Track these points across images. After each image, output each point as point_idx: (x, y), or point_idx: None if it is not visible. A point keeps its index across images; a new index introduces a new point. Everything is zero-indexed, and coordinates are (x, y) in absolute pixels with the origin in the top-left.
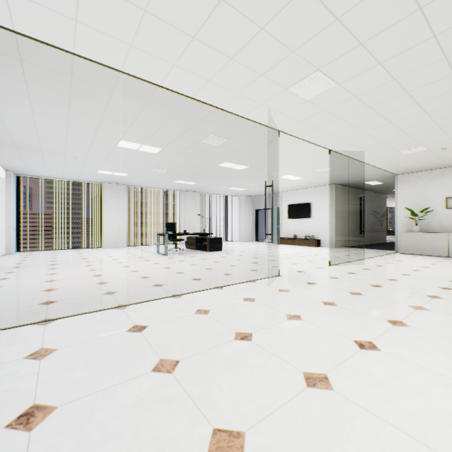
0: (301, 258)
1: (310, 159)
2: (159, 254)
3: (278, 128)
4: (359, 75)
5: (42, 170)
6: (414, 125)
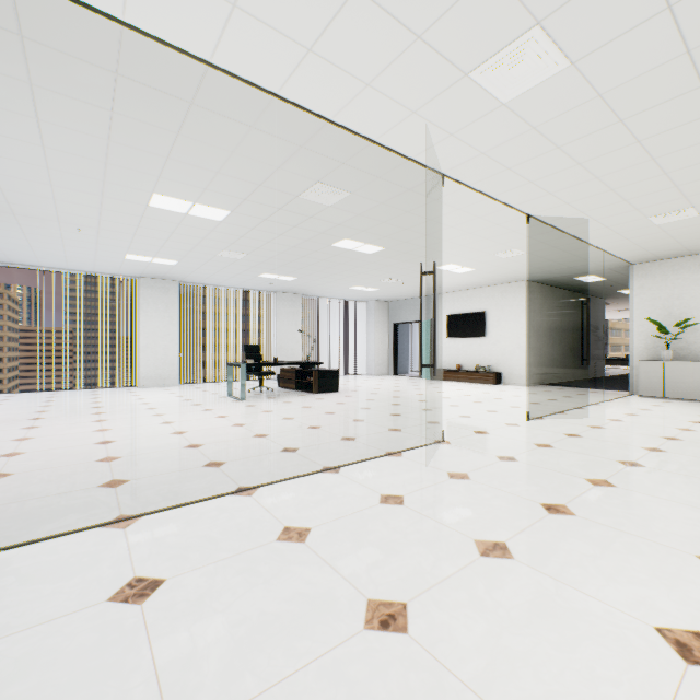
0: (475, 406)
1: (491, 235)
2: (232, 398)
3: (442, 168)
4: (619, 38)
5: (28, 253)
6: (693, 164)
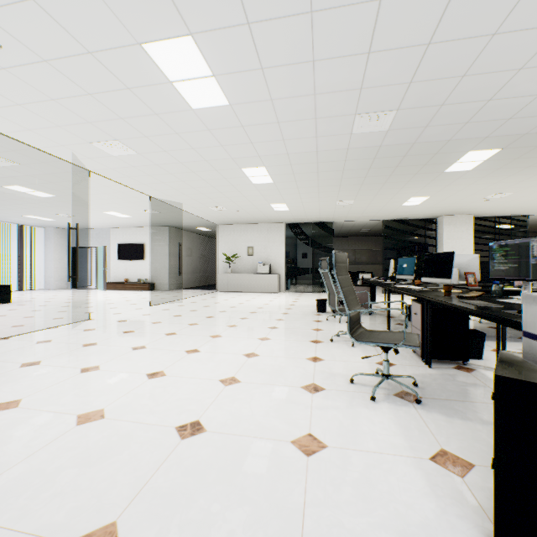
0: (125, 302)
1: (134, 201)
2: None
3: (89, 168)
4: (153, 153)
5: None
6: (210, 192)
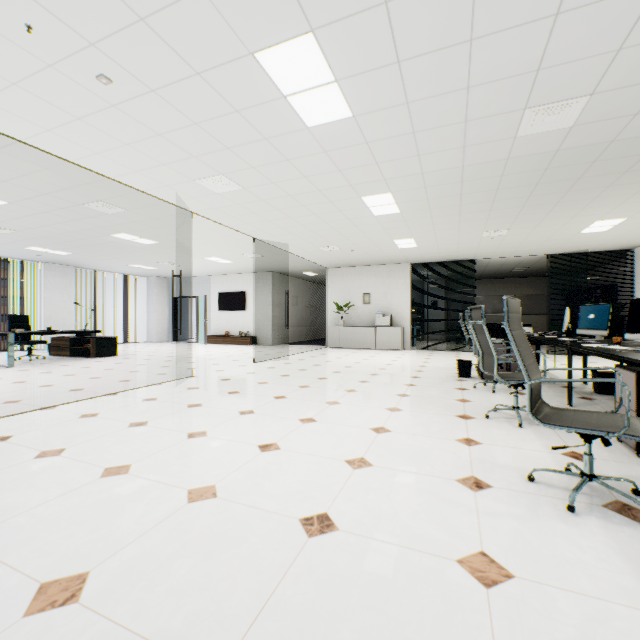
0: (227, 358)
1: (237, 244)
2: None
3: (192, 210)
4: (260, 186)
5: None
6: (322, 229)
